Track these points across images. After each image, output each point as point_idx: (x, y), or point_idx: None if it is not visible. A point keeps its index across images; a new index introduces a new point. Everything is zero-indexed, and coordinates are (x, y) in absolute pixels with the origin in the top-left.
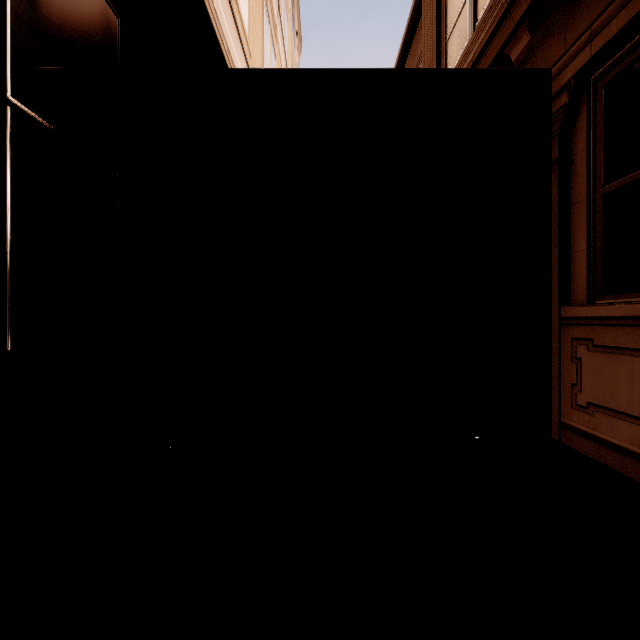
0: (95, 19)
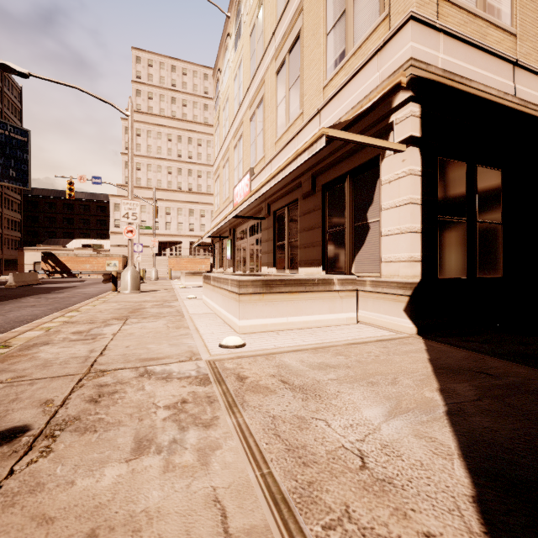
0: (494, 180)
